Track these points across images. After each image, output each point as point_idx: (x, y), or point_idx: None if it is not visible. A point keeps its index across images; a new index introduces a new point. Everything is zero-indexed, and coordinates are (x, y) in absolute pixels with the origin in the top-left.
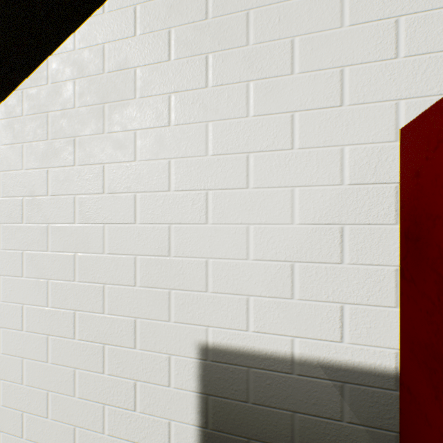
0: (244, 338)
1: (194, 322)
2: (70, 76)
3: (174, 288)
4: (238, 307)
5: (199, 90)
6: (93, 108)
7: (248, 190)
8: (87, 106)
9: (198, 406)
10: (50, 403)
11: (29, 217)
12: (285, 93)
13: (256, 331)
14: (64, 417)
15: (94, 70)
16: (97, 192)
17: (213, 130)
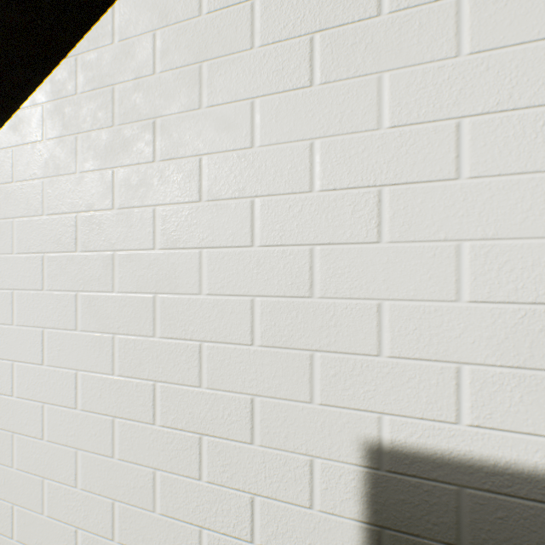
0: (451, 435)
1: (356, 405)
2: (147, 27)
3: (320, 349)
4: (439, 383)
5: (364, 21)
6: (183, 71)
7: (458, 182)
8: (174, 69)
9: (363, 544)
10: (116, 519)
11: (85, 241)
12: (535, 6)
13: (475, 424)
14: (137, 541)
15: (185, 12)
16: (190, 200)
17: (391, 85)
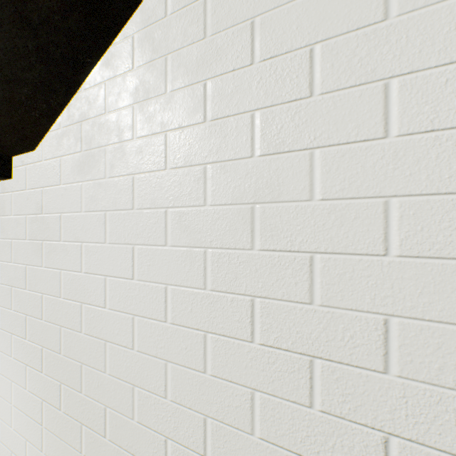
0: None
1: None
2: None
3: None
4: None
5: None
6: None
7: None
8: None
9: None
10: (208, 436)
11: (175, 158)
12: None
13: None
14: None
15: None
16: (298, 97)
17: None
